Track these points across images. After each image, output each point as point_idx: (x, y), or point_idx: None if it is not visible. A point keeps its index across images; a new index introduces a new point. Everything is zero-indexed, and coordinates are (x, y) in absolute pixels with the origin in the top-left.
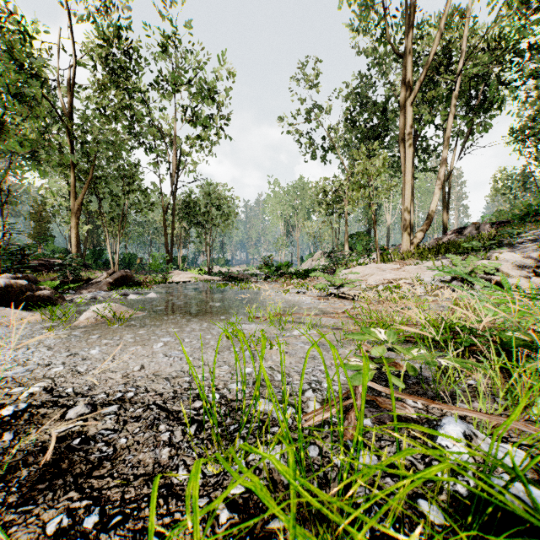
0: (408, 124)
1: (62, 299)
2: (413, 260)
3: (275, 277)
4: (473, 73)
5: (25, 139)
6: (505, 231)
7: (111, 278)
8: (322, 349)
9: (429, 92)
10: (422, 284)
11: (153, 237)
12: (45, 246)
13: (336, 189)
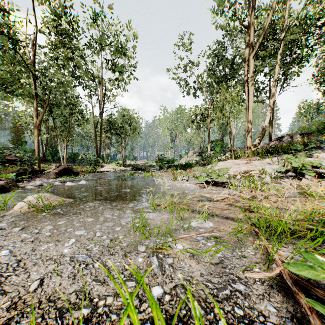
0: (251, 70)
1: (17, 186)
2: (254, 157)
3: (165, 168)
4: (290, 39)
5: (3, 78)
6: (316, 139)
7: (57, 169)
8: (225, 248)
9: (261, 52)
10: (267, 174)
11: (89, 142)
12: (20, 148)
13: (202, 113)
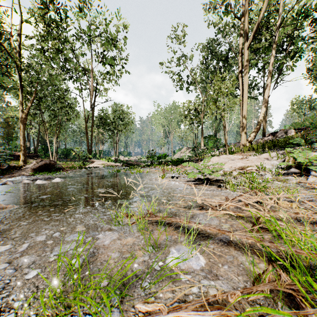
0: (246, 61)
1: None
2: (249, 152)
3: (157, 163)
4: (285, 32)
5: None
6: (316, 132)
7: (36, 165)
8: None
9: (255, 45)
10: (266, 171)
11: (82, 138)
12: (10, 144)
13: (196, 108)
